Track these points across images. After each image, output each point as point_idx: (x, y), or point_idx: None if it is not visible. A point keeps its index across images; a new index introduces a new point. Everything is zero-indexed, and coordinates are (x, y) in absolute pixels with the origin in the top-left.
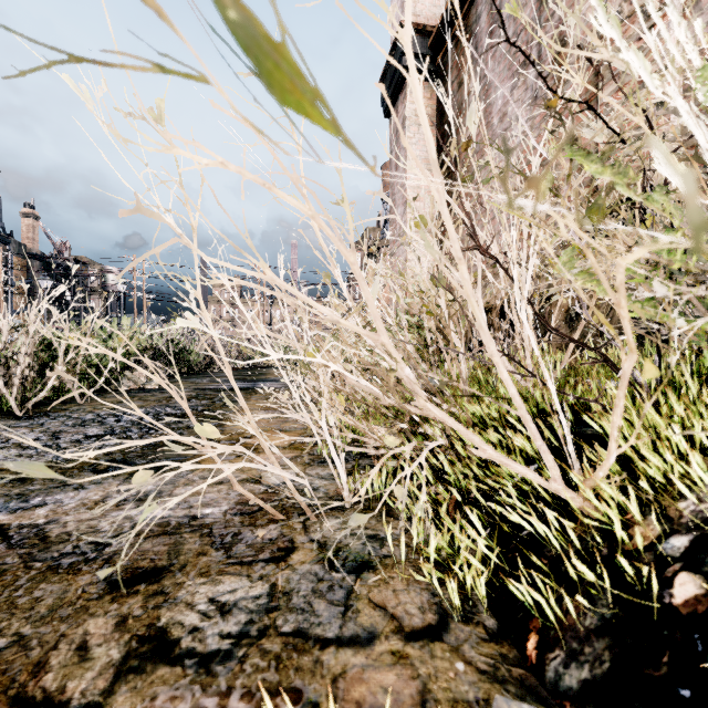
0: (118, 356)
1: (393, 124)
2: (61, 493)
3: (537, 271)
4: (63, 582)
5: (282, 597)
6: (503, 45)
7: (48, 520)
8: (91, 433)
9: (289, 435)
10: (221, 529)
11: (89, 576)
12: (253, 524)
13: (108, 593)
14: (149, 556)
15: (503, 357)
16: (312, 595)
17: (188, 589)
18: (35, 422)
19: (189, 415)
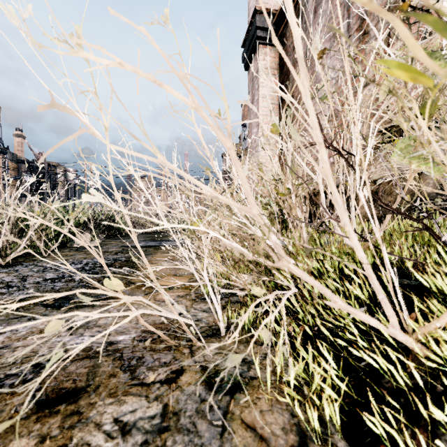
0: (53, 225)
1: (250, 74)
2: (17, 323)
3: (371, 159)
4: (2, 402)
5: (172, 418)
6: (324, 20)
7: (3, 345)
8: (48, 276)
9: (181, 278)
10: (129, 353)
11: (22, 397)
12: (153, 349)
13: (35, 413)
14: (72, 378)
15: (336, 226)
16: (196, 416)
17: (98, 409)
18: (13, 269)
19: (106, 269)
